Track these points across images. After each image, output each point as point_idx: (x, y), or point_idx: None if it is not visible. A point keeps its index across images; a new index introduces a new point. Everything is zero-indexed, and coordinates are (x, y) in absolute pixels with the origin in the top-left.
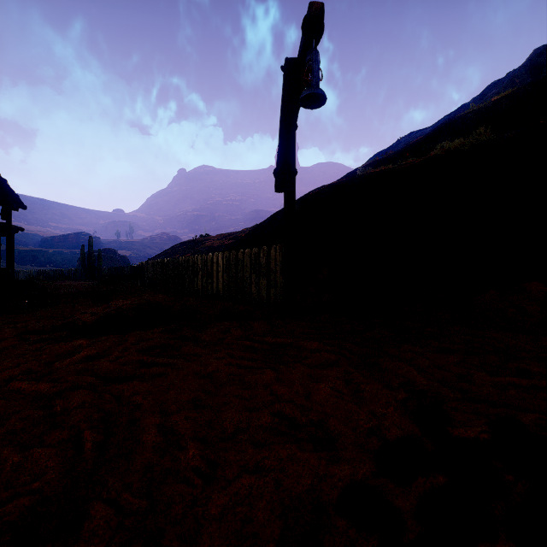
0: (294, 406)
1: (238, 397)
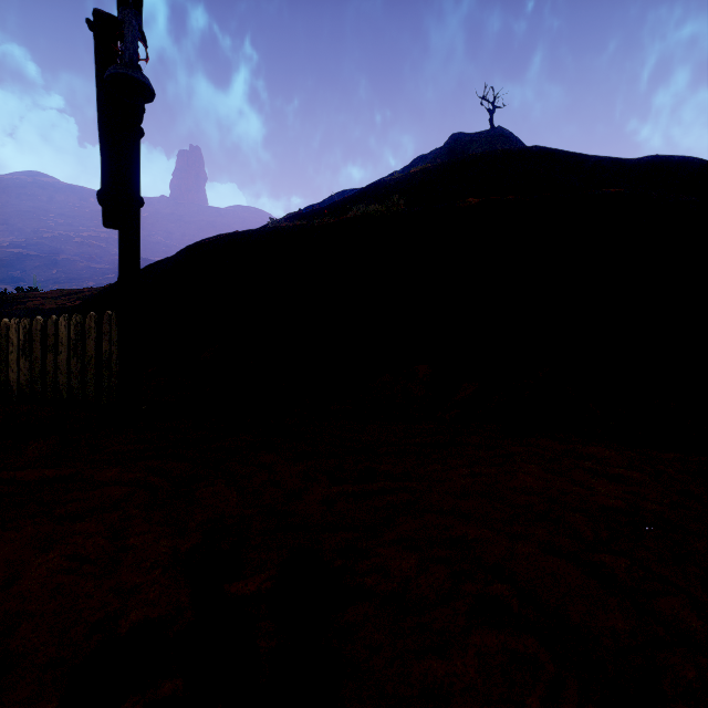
0: None
1: None
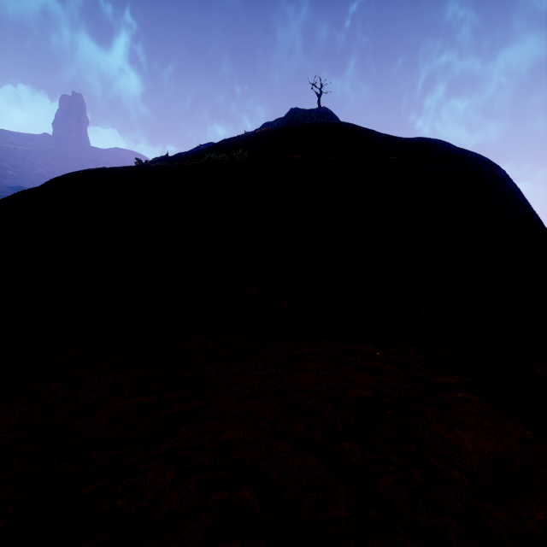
0: None
1: None
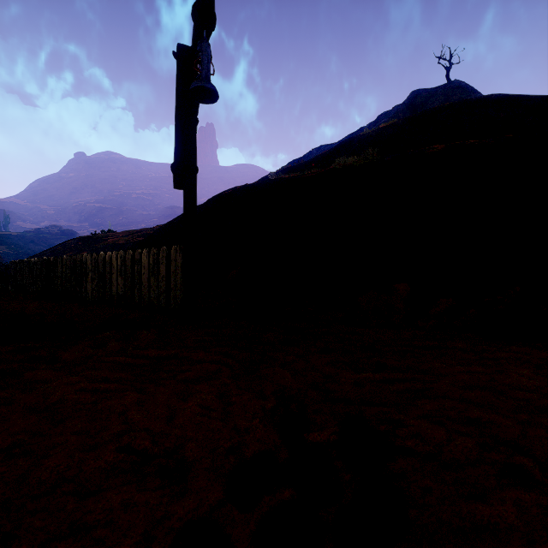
0: (147, 435)
1: (78, 433)
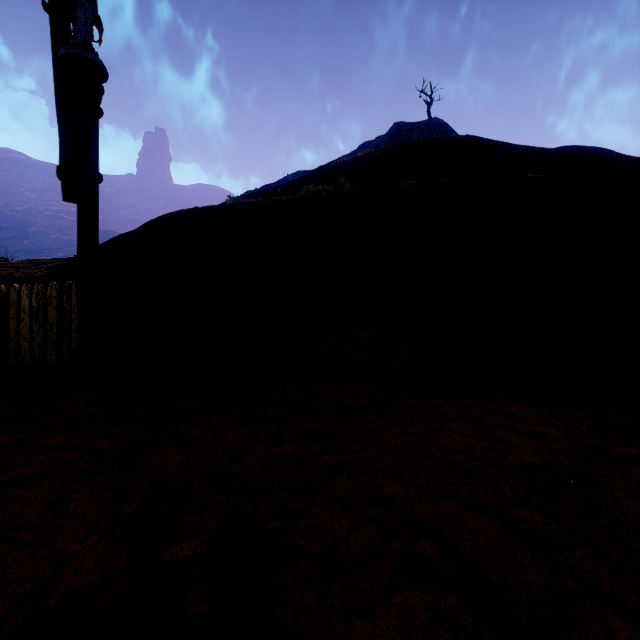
0: None
1: None
